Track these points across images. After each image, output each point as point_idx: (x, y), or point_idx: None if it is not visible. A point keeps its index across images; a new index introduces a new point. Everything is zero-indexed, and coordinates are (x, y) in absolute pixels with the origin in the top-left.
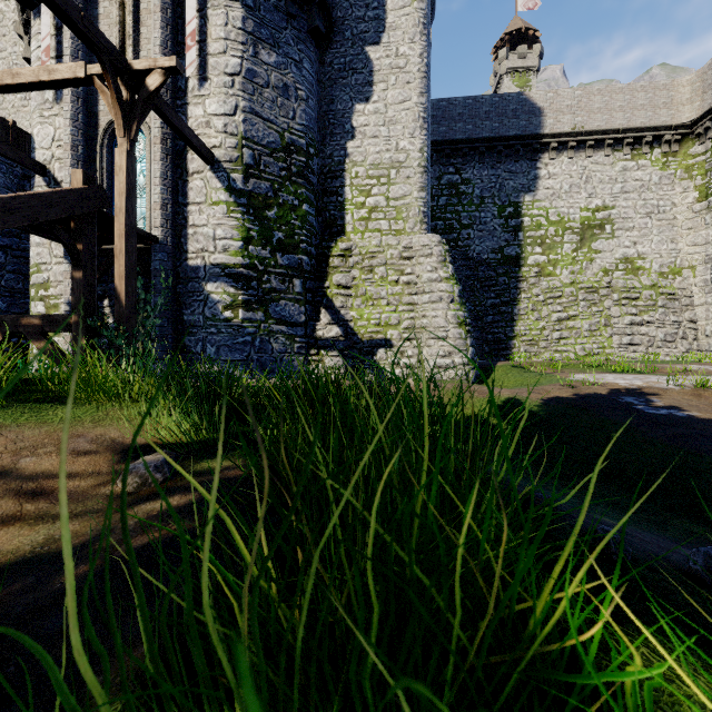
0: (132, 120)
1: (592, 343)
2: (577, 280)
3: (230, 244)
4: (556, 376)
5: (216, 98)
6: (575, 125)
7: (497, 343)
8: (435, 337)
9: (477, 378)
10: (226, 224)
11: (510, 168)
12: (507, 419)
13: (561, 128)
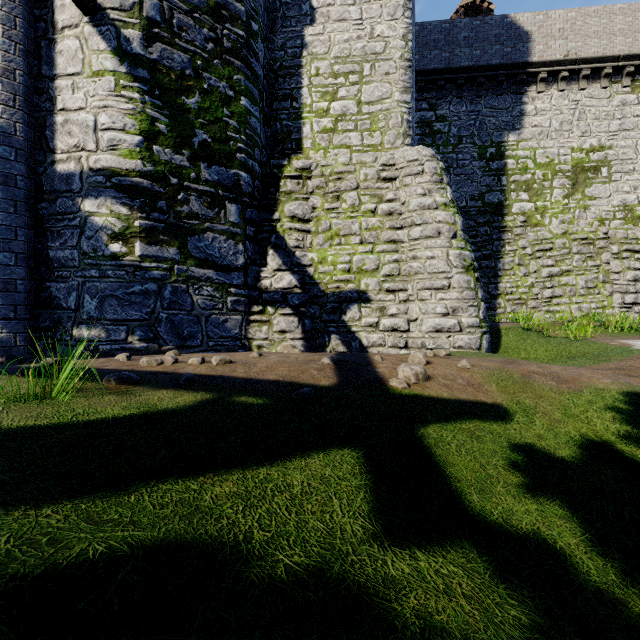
0: None
1: (589, 302)
2: (570, 231)
3: (121, 138)
4: (604, 343)
5: None
6: (568, 51)
7: None
8: (432, 287)
9: (490, 346)
10: (114, 106)
11: (491, 103)
12: None
13: (552, 55)
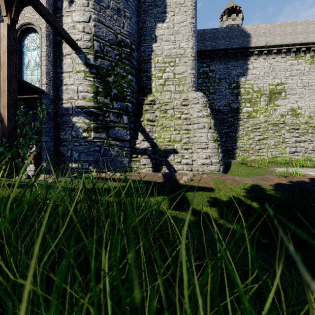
0: (12, 5)
1: (276, 151)
2: (268, 120)
3: (86, 95)
4: (267, 169)
5: (78, 12)
6: (267, 42)
7: (228, 151)
8: (201, 148)
9: (224, 170)
10: (84, 83)
11: (234, 64)
12: (257, 200)
13: (260, 44)
